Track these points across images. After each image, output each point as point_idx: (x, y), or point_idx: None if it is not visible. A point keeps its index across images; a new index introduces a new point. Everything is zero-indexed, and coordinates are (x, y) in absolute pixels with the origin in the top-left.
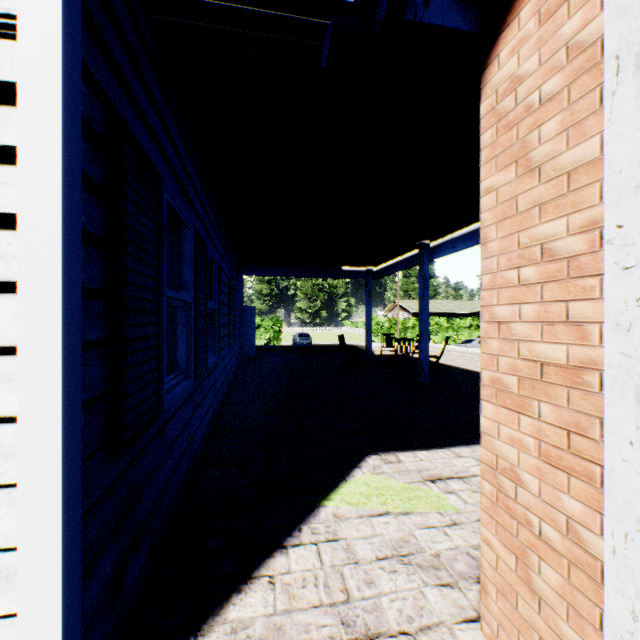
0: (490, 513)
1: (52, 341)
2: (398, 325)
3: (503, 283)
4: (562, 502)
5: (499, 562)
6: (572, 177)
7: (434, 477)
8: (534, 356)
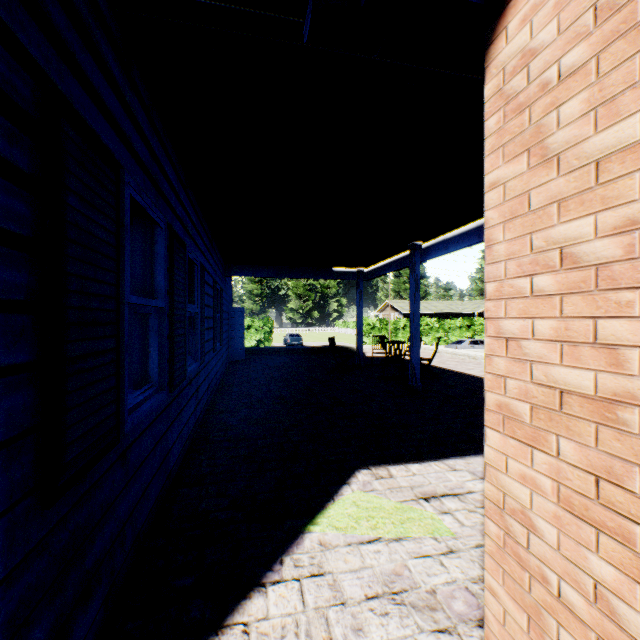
0: (496, 559)
1: None
2: (389, 326)
3: (512, 293)
4: (589, 562)
5: (507, 618)
6: (602, 166)
7: (428, 494)
8: (552, 381)
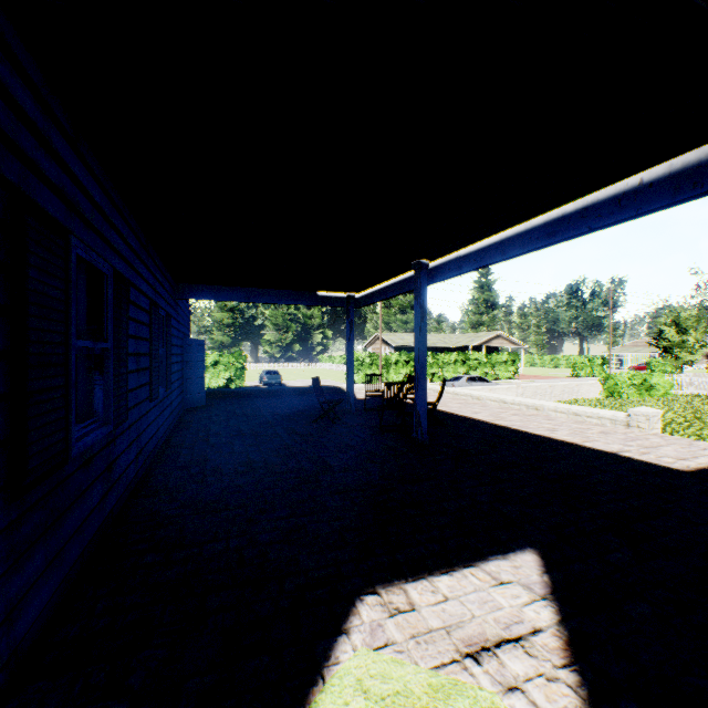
0: None
1: None
2: (380, 361)
3: None
4: None
5: None
6: None
7: (476, 645)
8: None
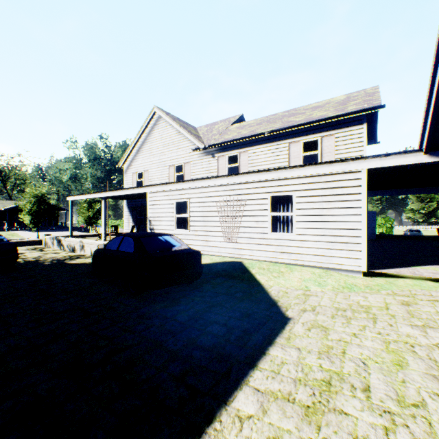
0: None
1: (365, 221)
2: None
3: None
4: None
5: None
6: None
7: None
8: None
